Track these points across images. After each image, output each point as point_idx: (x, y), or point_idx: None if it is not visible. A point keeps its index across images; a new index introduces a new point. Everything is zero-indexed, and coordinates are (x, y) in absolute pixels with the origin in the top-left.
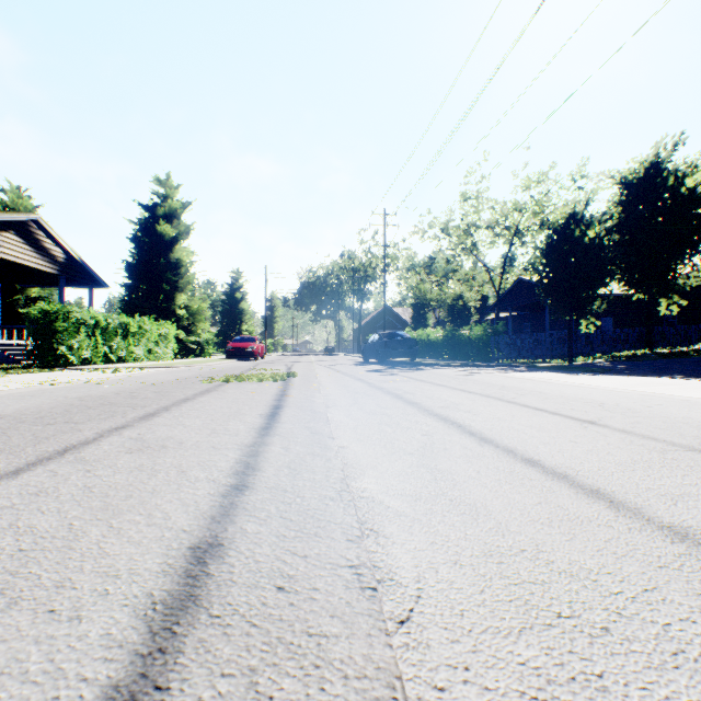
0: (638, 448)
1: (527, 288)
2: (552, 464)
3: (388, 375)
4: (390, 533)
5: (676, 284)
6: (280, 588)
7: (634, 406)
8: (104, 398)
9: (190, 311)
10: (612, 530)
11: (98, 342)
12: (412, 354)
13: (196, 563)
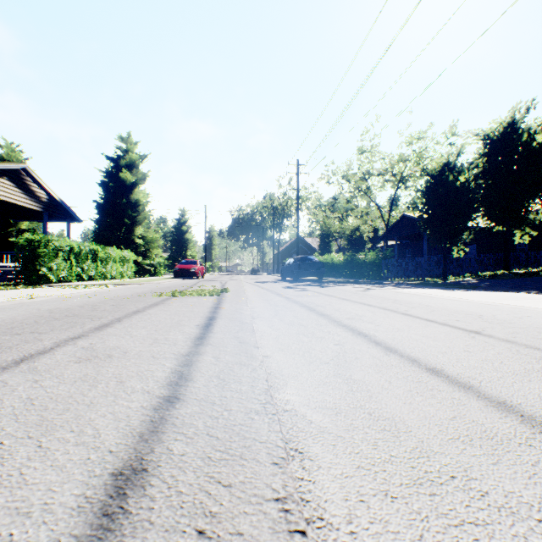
0: (526, 357)
1: (409, 222)
2: (455, 374)
3: (301, 290)
4: (315, 455)
5: (528, 218)
6: (201, 533)
7: (509, 318)
8: (70, 310)
9: (146, 240)
10: (535, 451)
11: (72, 264)
12: (320, 274)
13: (115, 496)
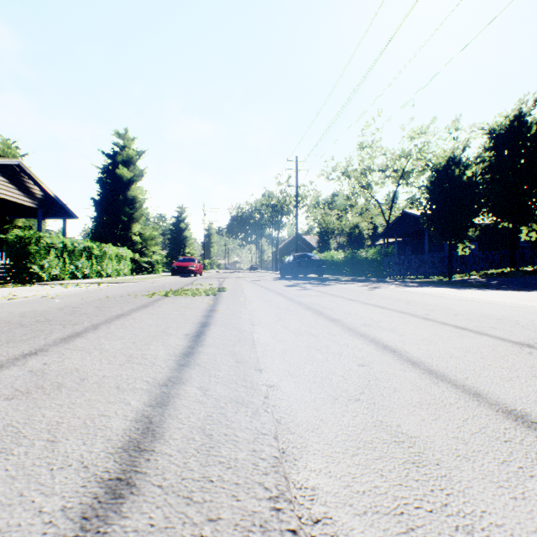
0: None
1: (409, 219)
2: None
3: (303, 289)
4: None
5: (535, 215)
6: None
7: None
8: (45, 313)
9: (143, 237)
10: None
11: (65, 262)
12: (320, 271)
13: None
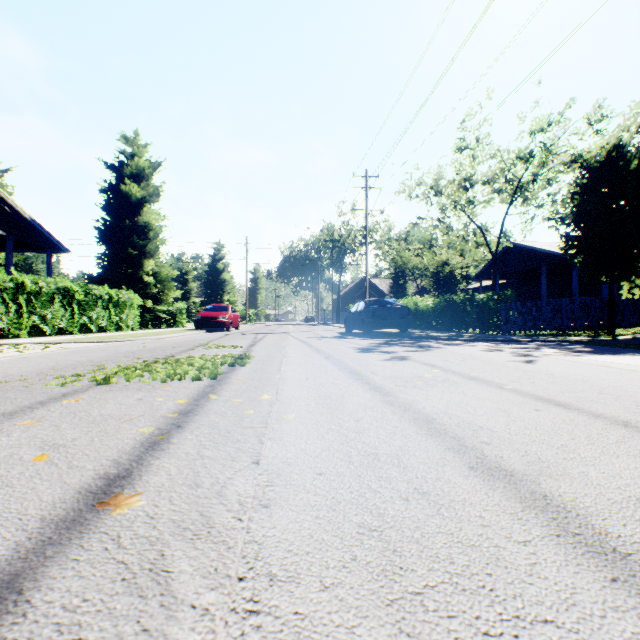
0: None
1: (519, 254)
2: None
3: (395, 359)
4: None
5: None
6: None
7: None
8: None
9: (158, 278)
10: None
11: (22, 310)
12: (404, 324)
13: None
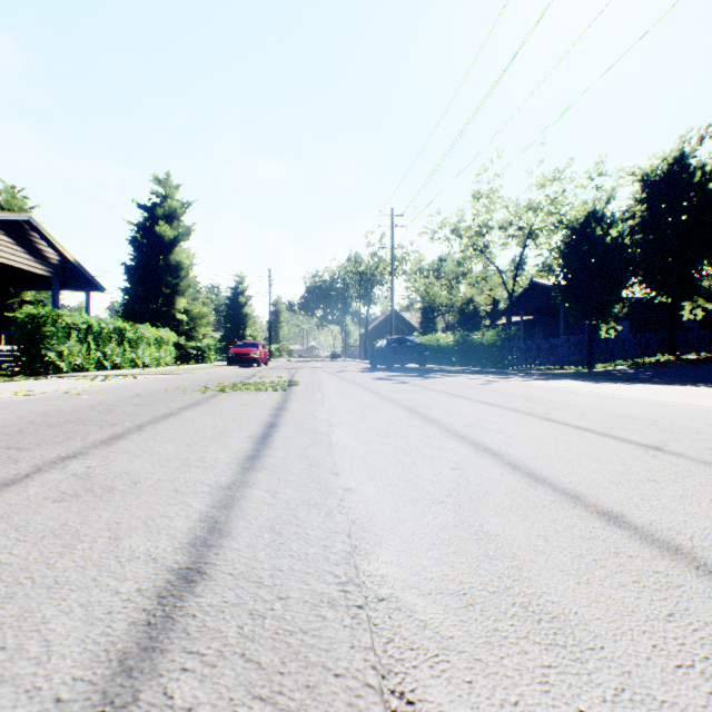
0: None
1: (540, 292)
2: (647, 524)
3: (398, 383)
4: (437, 710)
5: (701, 286)
6: None
7: (696, 425)
8: (75, 412)
9: (190, 315)
10: None
11: (90, 347)
12: (422, 360)
13: None
